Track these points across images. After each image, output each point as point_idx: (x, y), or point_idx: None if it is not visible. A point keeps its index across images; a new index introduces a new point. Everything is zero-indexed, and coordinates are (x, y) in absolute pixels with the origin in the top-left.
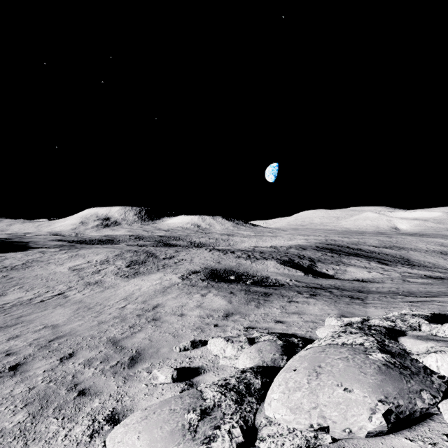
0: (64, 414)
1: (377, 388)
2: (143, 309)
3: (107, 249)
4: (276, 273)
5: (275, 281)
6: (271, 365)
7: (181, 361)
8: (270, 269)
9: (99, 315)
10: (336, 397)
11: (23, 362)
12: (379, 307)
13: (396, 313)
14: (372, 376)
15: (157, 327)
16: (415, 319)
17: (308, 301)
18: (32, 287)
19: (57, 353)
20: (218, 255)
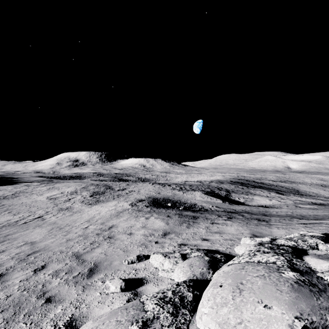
0: (32, 320)
1: (293, 305)
2: (101, 229)
3: (76, 183)
4: (202, 201)
5: (201, 207)
6: (200, 277)
7: (129, 272)
8: (197, 198)
9: (68, 234)
10: (258, 313)
11: (5, 273)
12: (281, 228)
13: (296, 234)
14: (287, 294)
15: (111, 243)
16: (313, 240)
17: (226, 223)
18: (18, 212)
19: (32, 265)
20: (159, 188)
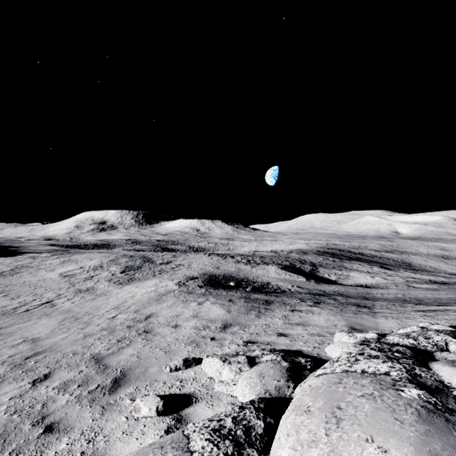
0: None
1: (421, 445)
2: (135, 320)
3: (102, 254)
4: (277, 278)
5: (276, 287)
6: (276, 394)
7: (171, 385)
8: (271, 274)
9: (86, 326)
10: None
11: None
12: (390, 317)
13: (415, 328)
14: (412, 427)
15: (147, 341)
16: (440, 336)
17: (312, 310)
18: (18, 295)
19: (31, 374)
20: (217, 260)
